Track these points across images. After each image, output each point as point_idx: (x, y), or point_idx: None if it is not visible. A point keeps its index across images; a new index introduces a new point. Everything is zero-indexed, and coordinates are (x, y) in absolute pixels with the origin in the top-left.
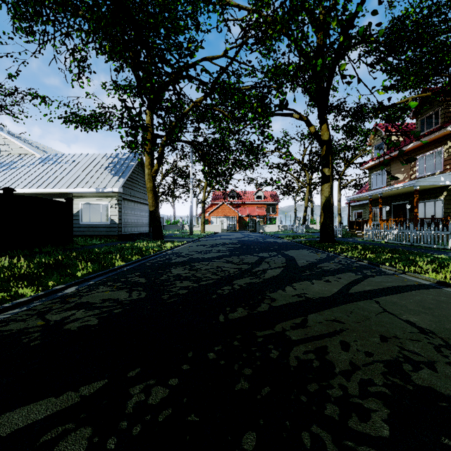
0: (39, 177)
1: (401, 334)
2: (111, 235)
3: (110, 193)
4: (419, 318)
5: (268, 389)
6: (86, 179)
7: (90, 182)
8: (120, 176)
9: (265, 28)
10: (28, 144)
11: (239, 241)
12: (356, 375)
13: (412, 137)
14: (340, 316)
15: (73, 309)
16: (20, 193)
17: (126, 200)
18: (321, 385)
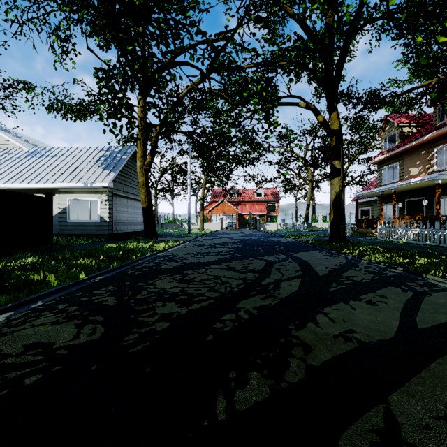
0: (24, 172)
1: None
2: (101, 233)
3: (100, 188)
4: None
5: None
6: (74, 173)
7: (78, 176)
8: (111, 170)
9: None
10: (16, 138)
11: (241, 240)
12: None
13: (429, 127)
14: None
15: None
16: (3, 188)
17: (118, 196)
18: None
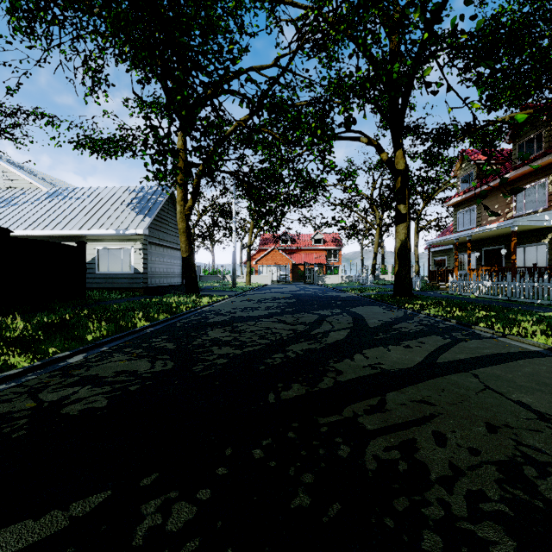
0: (46, 216)
1: (514, 421)
2: (135, 287)
3: (134, 236)
4: (534, 399)
5: (337, 506)
6: (103, 218)
7: (108, 222)
8: (146, 215)
9: (326, 28)
10: (32, 176)
11: (294, 295)
12: (460, 484)
13: (508, 166)
14: (429, 395)
15: (76, 385)
16: (22, 236)
17: (153, 244)
18: (413, 500)
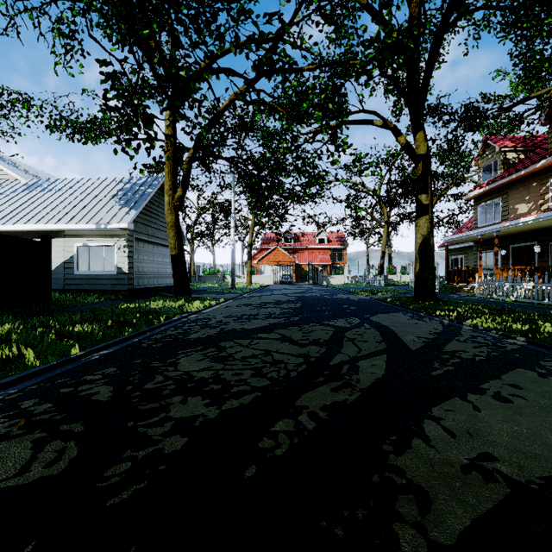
0: (20, 209)
1: None
2: (118, 289)
3: (117, 231)
4: None
5: None
6: (84, 211)
7: (89, 215)
8: (132, 207)
9: None
10: (12, 167)
11: (299, 298)
12: None
13: (542, 152)
14: None
15: None
16: None
17: (141, 241)
18: None
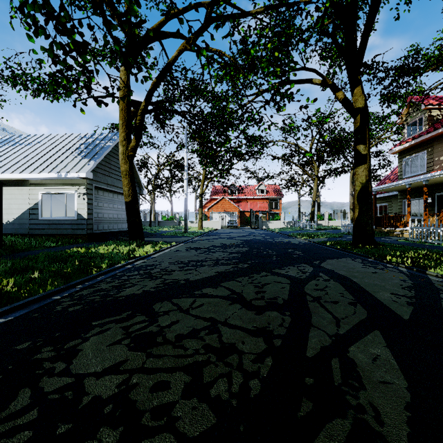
0: None
1: None
2: (78, 233)
3: (77, 180)
4: None
5: None
6: (47, 162)
7: (52, 165)
8: (91, 158)
9: None
10: None
11: (244, 241)
12: None
13: None
14: None
15: None
16: None
17: (101, 190)
18: None
